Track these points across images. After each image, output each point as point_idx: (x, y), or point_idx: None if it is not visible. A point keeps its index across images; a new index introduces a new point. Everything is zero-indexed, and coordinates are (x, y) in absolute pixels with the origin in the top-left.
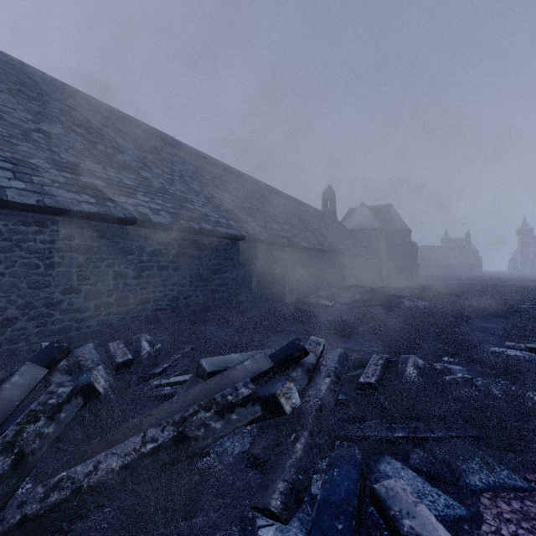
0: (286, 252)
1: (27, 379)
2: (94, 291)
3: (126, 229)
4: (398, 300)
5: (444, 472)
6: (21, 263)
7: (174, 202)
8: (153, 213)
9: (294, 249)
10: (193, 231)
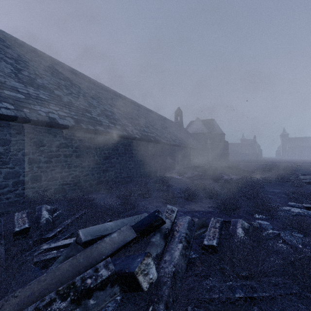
0: (153, 146)
1: None
2: (12, 173)
3: (39, 128)
4: (220, 175)
5: None
6: None
7: (78, 111)
8: (61, 118)
9: (158, 144)
10: (90, 131)
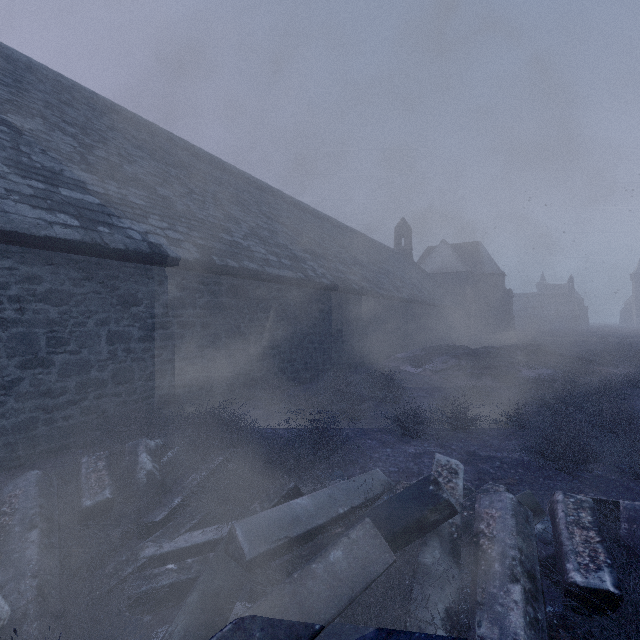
0: (357, 301)
1: None
2: (75, 363)
3: (128, 267)
4: (511, 366)
5: None
6: None
7: (204, 230)
8: (172, 244)
9: (366, 297)
10: (230, 272)
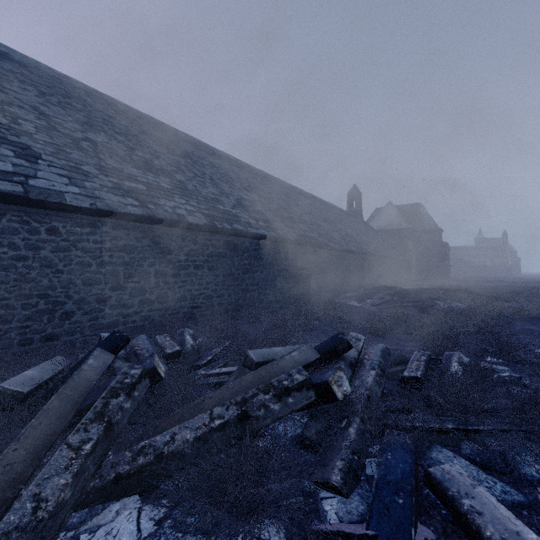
0: (314, 252)
1: (99, 363)
2: (138, 289)
3: (165, 230)
4: (431, 301)
5: (498, 463)
6: (77, 261)
7: (207, 204)
8: (189, 214)
9: (321, 249)
10: (225, 232)
